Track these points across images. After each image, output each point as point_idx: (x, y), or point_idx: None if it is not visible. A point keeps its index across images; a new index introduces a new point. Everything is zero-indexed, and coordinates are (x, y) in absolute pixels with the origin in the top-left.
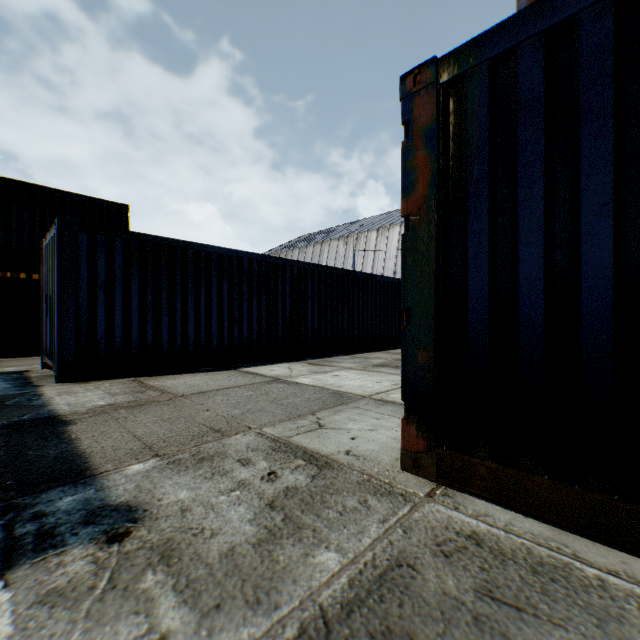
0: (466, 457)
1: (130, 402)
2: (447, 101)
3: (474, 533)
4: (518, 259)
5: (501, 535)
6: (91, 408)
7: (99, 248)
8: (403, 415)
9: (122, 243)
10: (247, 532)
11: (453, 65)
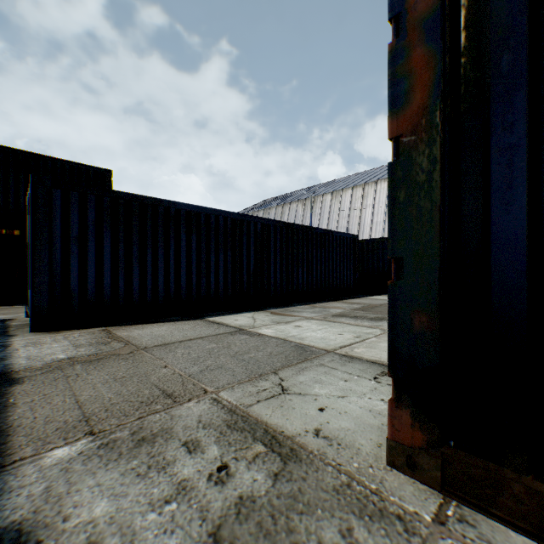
0: (490, 465)
1: (90, 355)
2: None
3: None
4: None
5: None
6: (48, 362)
7: (72, 204)
8: (373, 376)
9: (95, 199)
10: None
11: None
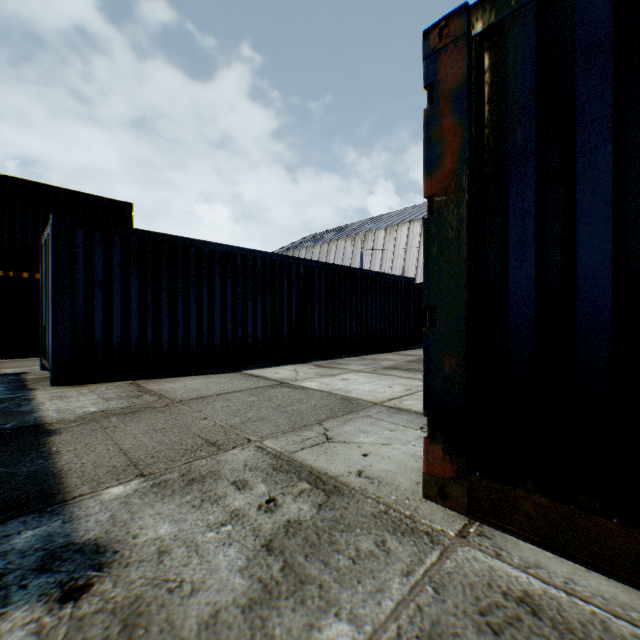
0: (506, 488)
1: (123, 408)
2: (481, 57)
3: (526, 595)
4: (576, 244)
5: (562, 599)
6: (81, 415)
7: (96, 245)
8: (420, 426)
9: (121, 240)
10: (236, 588)
11: (489, 11)
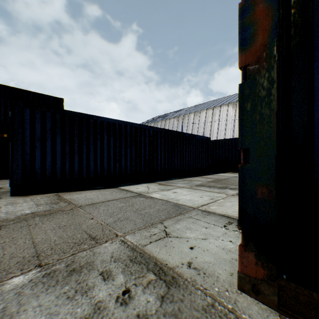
0: (314, 295)
1: (45, 211)
2: None
3: None
4: None
5: None
6: (18, 216)
7: (37, 117)
8: (223, 224)
9: (51, 115)
10: None
11: None
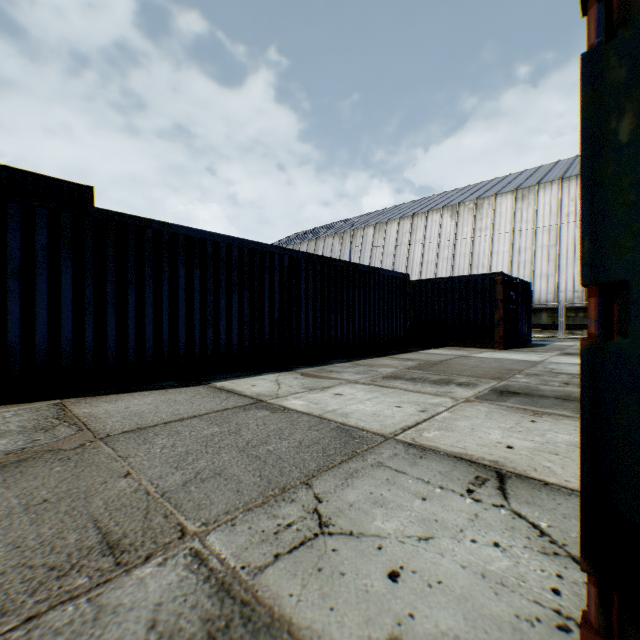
0: None
1: (10, 453)
2: None
3: None
4: None
5: None
6: None
7: (11, 220)
8: (465, 486)
9: (47, 215)
10: None
11: None
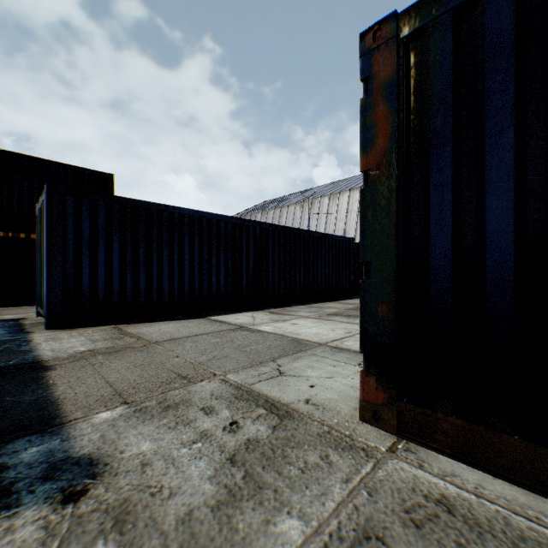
0: (428, 412)
1: (108, 348)
2: (407, 55)
3: (443, 497)
4: (485, 211)
5: (472, 500)
6: (72, 354)
7: (84, 210)
8: (358, 362)
9: (104, 206)
10: (206, 492)
11: (414, 18)
